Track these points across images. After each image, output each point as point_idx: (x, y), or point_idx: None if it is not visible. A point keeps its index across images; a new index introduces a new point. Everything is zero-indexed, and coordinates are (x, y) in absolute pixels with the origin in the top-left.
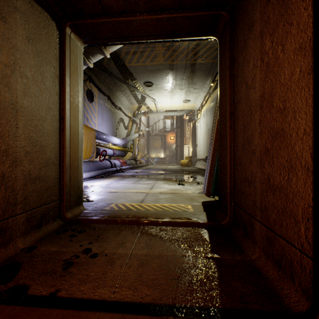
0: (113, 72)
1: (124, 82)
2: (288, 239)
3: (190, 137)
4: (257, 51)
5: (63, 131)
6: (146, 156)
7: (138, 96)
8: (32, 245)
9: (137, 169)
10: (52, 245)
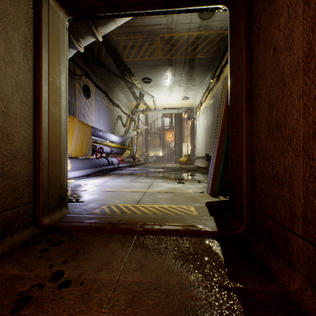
0: (111, 68)
1: (122, 79)
2: None
3: (188, 135)
4: None
5: (38, 118)
6: (145, 154)
7: (137, 94)
8: None
9: (135, 167)
10: (12, 265)
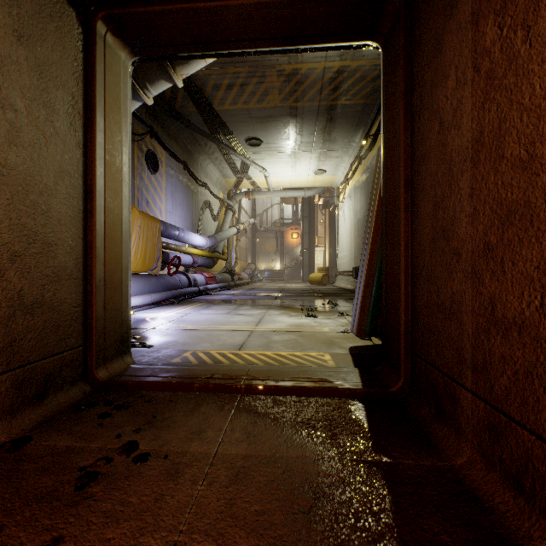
0: (193, 121)
1: (212, 139)
2: (541, 434)
3: (325, 234)
4: (466, 53)
5: (90, 217)
6: (251, 267)
7: (237, 164)
8: (24, 435)
9: (234, 290)
10: (63, 435)
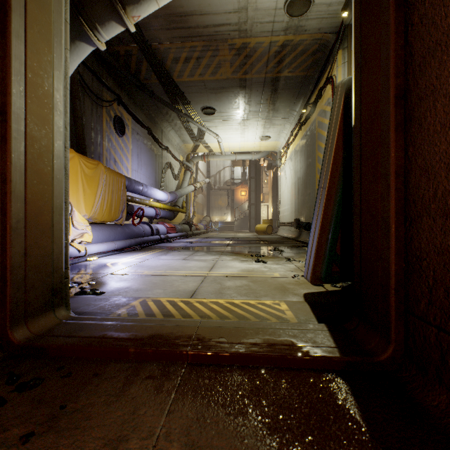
0: (156, 92)
1: (173, 108)
2: None
3: (269, 192)
4: None
5: (3, 143)
6: (206, 219)
7: (194, 131)
8: None
9: (191, 238)
10: None
